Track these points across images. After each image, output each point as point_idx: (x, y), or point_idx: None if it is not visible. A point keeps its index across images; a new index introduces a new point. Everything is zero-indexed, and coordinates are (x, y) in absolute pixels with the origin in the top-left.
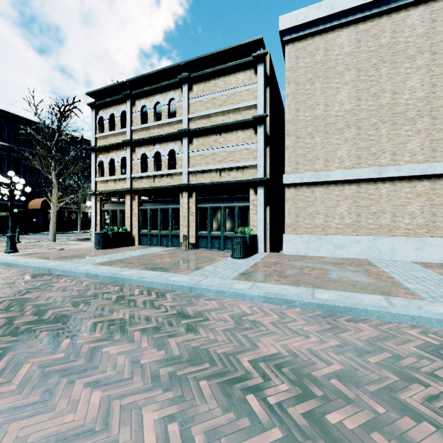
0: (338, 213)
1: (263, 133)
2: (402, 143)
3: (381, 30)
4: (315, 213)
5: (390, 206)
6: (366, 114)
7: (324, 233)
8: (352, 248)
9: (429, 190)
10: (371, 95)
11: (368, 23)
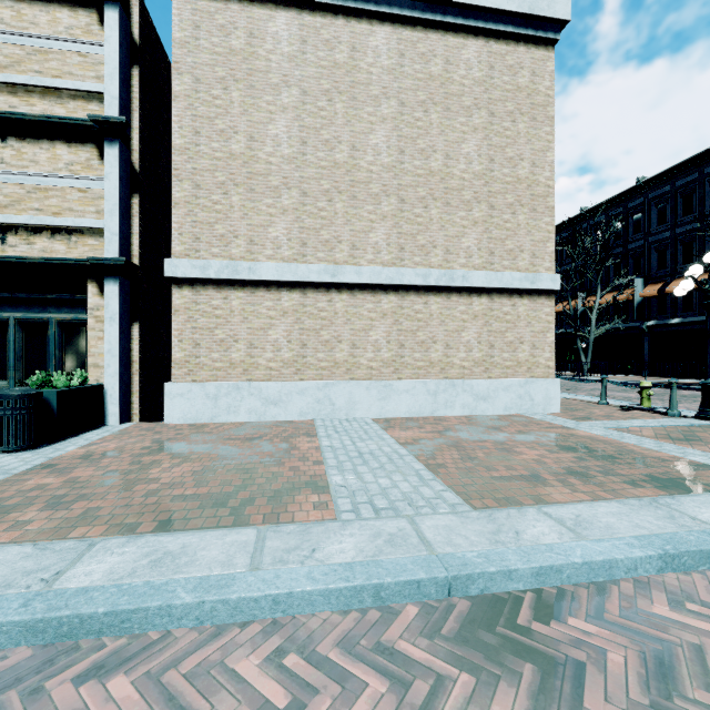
0: (272, 341)
1: (119, 160)
2: (364, 231)
3: (336, 37)
4: (231, 340)
5: (348, 331)
6: (315, 172)
7: (247, 378)
8: (293, 402)
9: (397, 309)
10: (322, 142)
11: (318, 17)
